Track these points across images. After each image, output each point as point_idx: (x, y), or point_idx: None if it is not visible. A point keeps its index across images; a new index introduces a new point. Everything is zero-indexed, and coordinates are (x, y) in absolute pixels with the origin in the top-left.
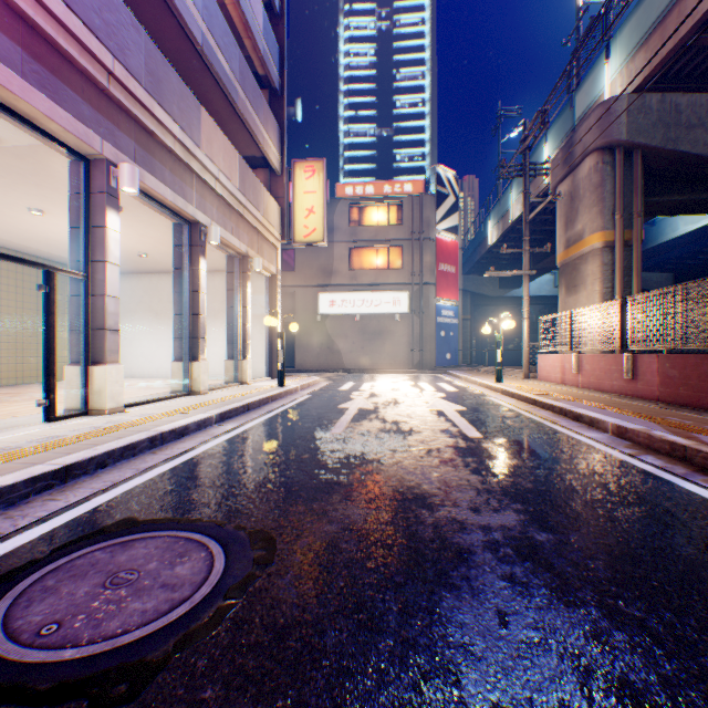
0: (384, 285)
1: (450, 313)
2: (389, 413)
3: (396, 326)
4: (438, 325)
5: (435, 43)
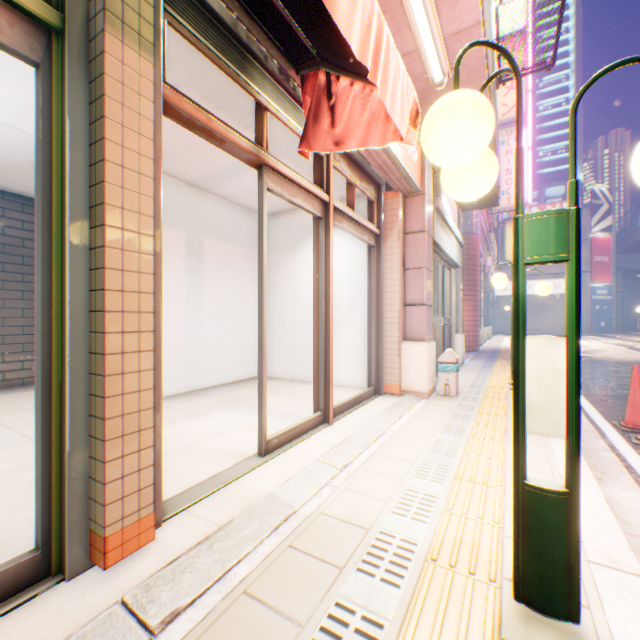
0: (545, 275)
1: (603, 292)
2: (586, 347)
3: (555, 303)
4: (592, 301)
5: (579, 46)
